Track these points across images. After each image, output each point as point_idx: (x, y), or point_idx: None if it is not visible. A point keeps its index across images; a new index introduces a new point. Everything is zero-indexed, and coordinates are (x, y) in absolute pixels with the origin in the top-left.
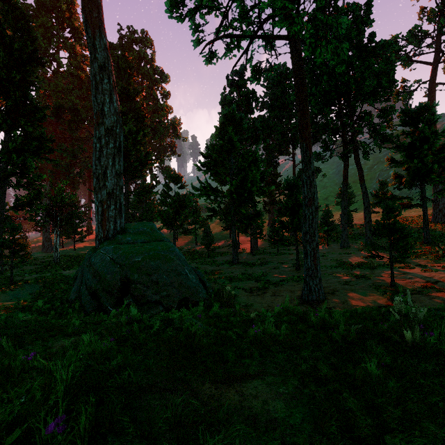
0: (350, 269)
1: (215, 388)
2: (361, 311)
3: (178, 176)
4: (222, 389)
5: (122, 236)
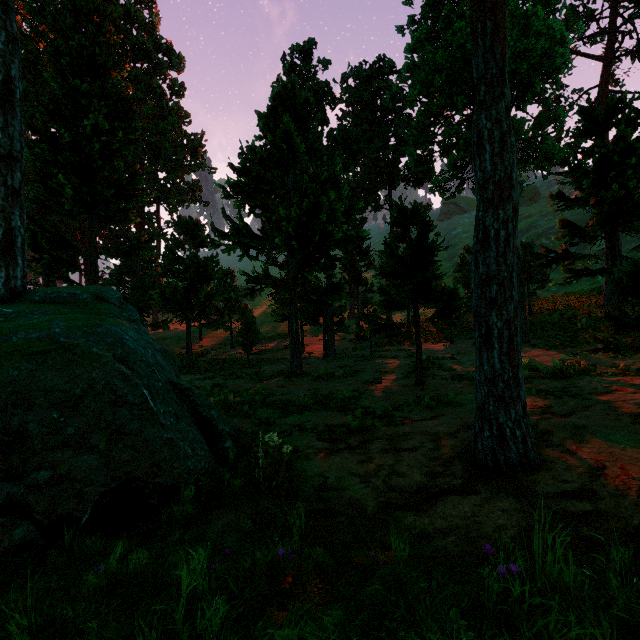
0: None
1: None
2: None
3: (195, 224)
4: None
5: None
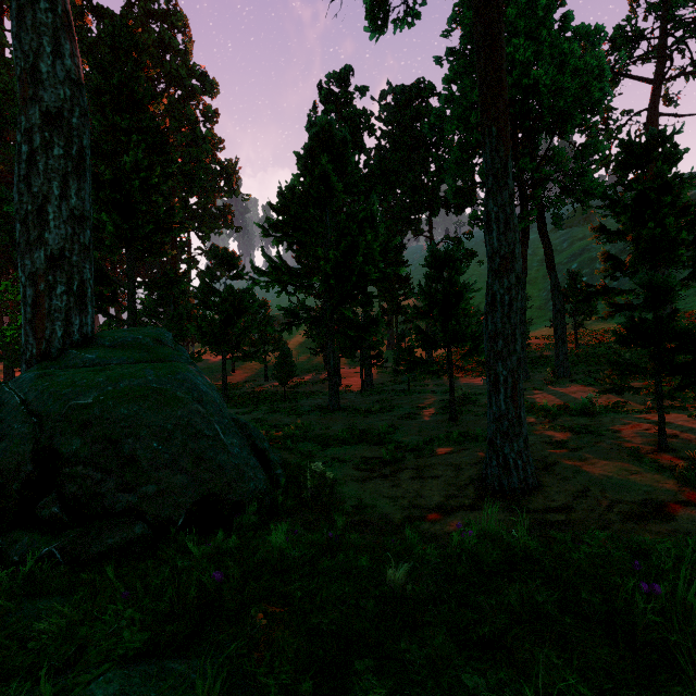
0: (550, 416)
1: None
2: None
3: (231, 256)
4: None
5: (78, 351)
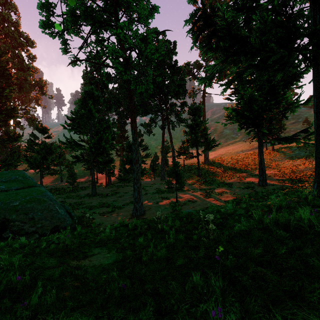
0: (162, 194)
1: (79, 261)
2: (152, 218)
3: (45, 128)
4: (82, 261)
5: None
